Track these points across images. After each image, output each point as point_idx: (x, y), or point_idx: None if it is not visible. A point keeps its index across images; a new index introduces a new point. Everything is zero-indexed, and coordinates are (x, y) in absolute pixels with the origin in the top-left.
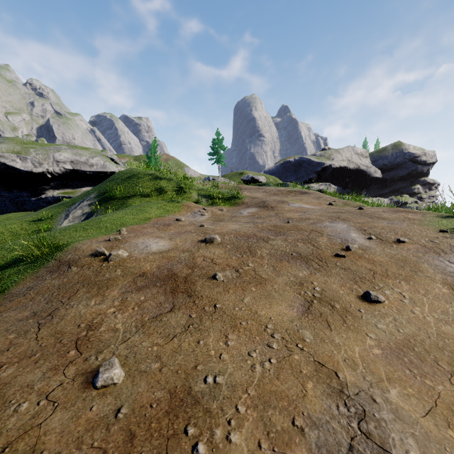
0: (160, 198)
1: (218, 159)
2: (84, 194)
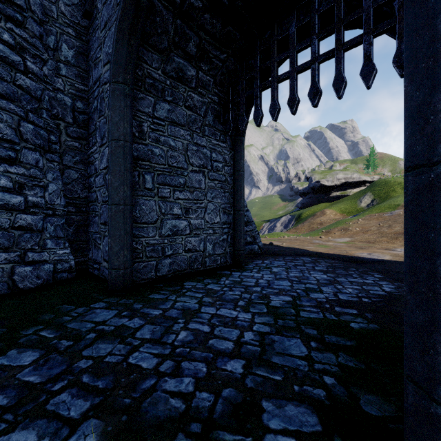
0: None
1: None
2: (362, 193)
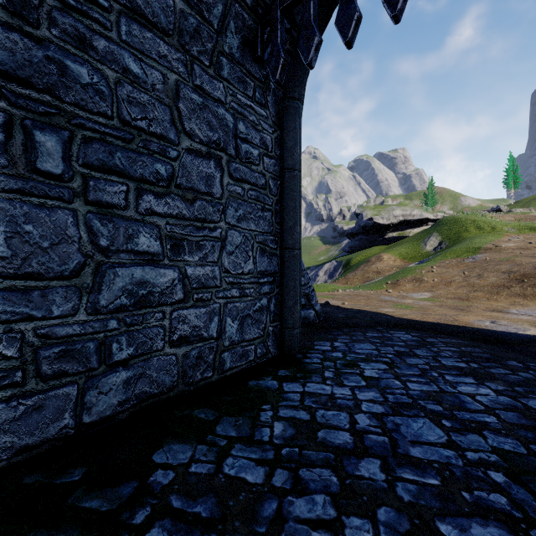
0: (481, 232)
1: (510, 184)
2: (426, 233)
